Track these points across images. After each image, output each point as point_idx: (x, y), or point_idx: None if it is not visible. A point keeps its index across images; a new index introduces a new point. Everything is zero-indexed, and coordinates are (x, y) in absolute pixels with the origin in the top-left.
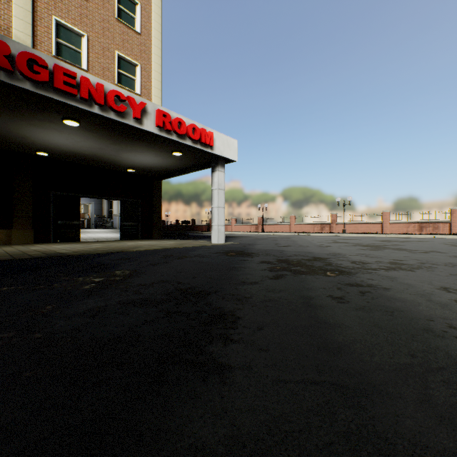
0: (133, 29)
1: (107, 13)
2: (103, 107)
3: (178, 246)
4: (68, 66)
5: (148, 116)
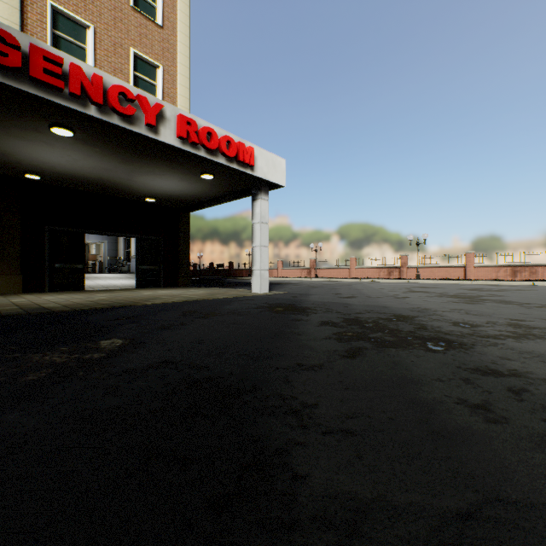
0: (153, 21)
1: None
2: (103, 108)
3: (208, 297)
4: (52, 49)
5: (167, 123)
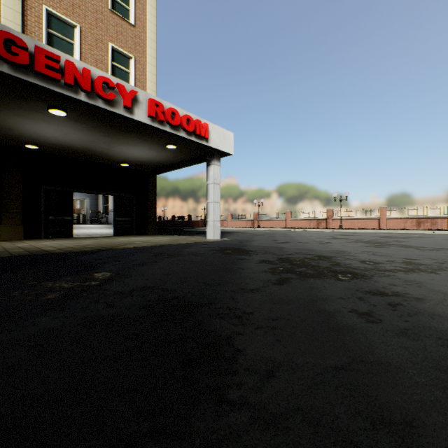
0: (127, 21)
1: (100, 4)
2: (91, 94)
3: (172, 243)
4: (51, 49)
5: (140, 106)
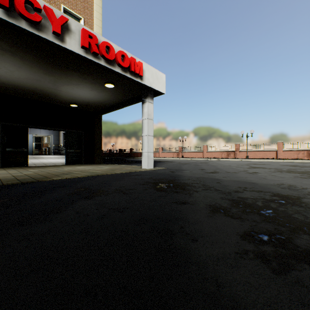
0: None
1: None
2: (11, 12)
3: (108, 173)
4: None
5: (72, 35)
